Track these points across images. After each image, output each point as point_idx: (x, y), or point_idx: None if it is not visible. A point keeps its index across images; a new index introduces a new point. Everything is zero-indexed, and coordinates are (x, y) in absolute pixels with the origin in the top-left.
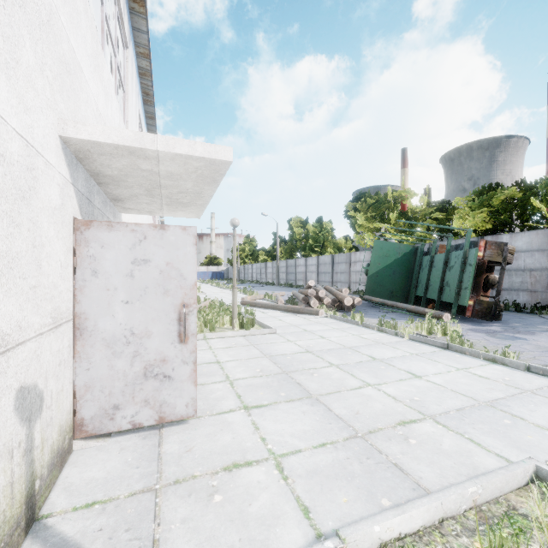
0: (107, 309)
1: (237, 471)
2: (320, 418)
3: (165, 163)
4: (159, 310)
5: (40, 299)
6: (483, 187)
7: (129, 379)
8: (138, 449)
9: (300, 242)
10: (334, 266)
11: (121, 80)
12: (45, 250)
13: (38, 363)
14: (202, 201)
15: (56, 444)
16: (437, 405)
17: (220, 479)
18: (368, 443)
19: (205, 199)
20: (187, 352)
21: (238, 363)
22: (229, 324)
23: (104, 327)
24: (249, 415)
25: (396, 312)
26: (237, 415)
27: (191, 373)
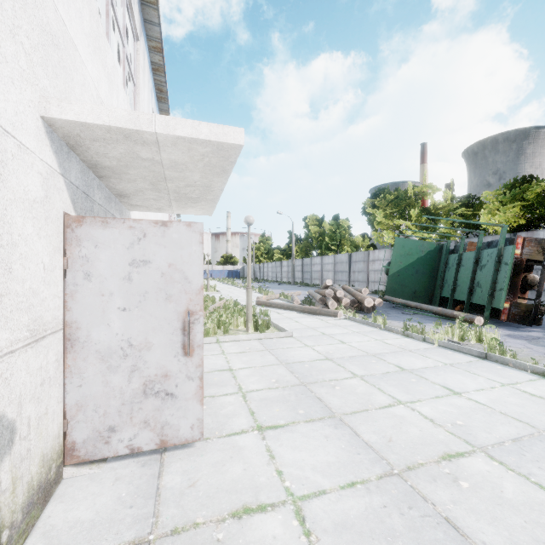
0: (101, 317)
1: (248, 519)
2: (346, 445)
3: (167, 149)
4: (161, 318)
5: (10, 309)
6: (515, 179)
7: (127, 397)
8: (134, 480)
9: (316, 241)
10: (351, 265)
11: (130, 72)
12: (19, 250)
13: (6, 388)
14: (212, 196)
15: (37, 478)
16: (486, 432)
17: (227, 531)
18: (408, 485)
19: (215, 193)
20: (193, 366)
21: (252, 371)
22: (243, 326)
23: (98, 338)
24: (263, 439)
25: (420, 315)
26: (250, 438)
27: (197, 390)
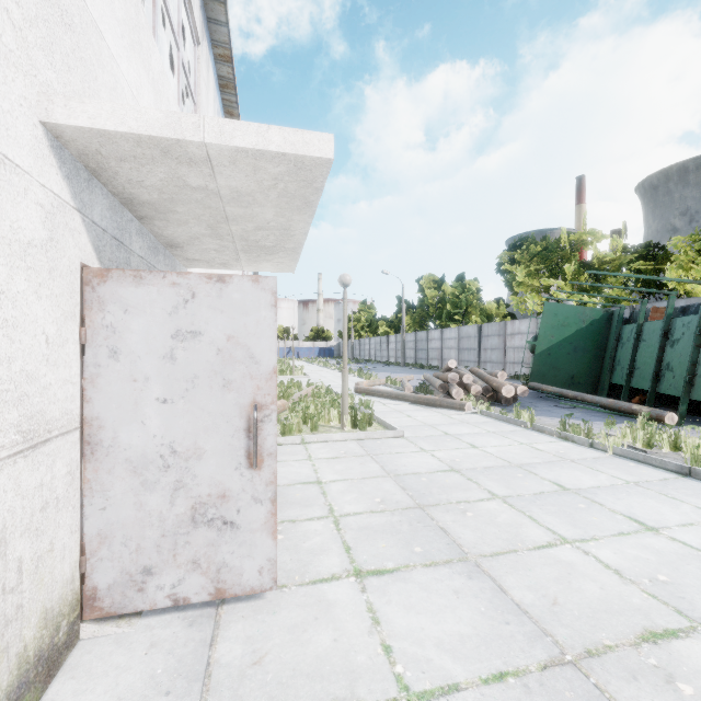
0: (133, 412)
1: None
2: (487, 608)
3: (224, 170)
4: (216, 414)
5: None
6: None
7: (168, 526)
8: (177, 647)
9: (434, 309)
10: (481, 340)
11: (189, 85)
12: (2, 315)
13: None
14: (293, 243)
15: (35, 646)
16: None
17: None
18: (591, 684)
19: (296, 239)
20: (261, 483)
21: (348, 485)
22: (337, 422)
23: (129, 441)
24: (363, 590)
25: (581, 408)
26: (343, 588)
27: (267, 518)
